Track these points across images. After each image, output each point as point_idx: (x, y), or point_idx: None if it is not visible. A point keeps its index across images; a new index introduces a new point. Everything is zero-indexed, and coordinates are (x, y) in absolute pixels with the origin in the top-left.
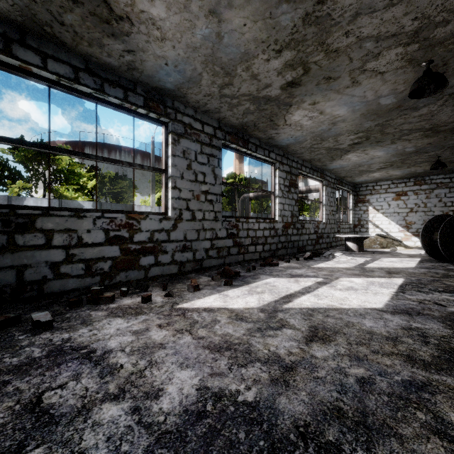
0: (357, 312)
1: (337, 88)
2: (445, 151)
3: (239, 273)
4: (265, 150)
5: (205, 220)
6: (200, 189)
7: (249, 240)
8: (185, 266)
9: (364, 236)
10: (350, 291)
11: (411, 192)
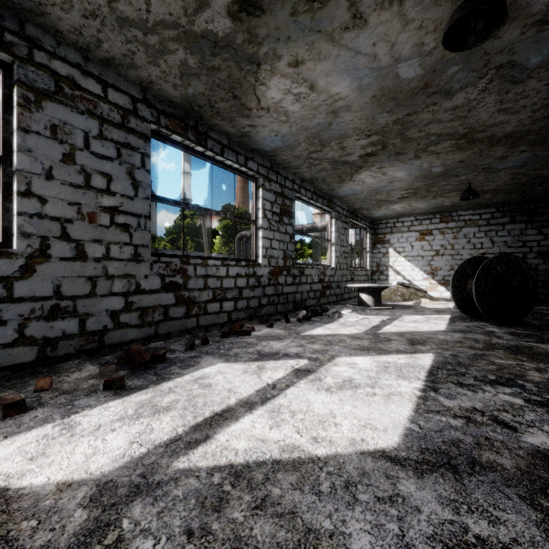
0: (342, 473)
1: (329, 28)
2: (478, 175)
3: (161, 356)
4: (239, 154)
5: (110, 260)
6: (98, 203)
7: (208, 294)
8: (58, 346)
9: (381, 286)
10: (343, 394)
11: (437, 231)
